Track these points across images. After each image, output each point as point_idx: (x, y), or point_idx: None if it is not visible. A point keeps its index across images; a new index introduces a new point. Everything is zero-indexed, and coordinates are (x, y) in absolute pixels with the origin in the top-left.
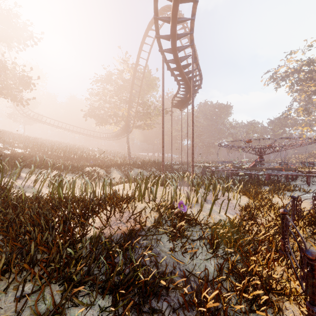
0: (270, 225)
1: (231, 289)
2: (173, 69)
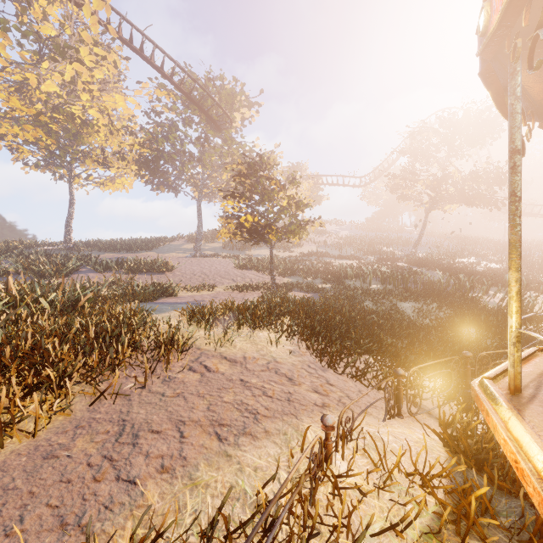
0: None
1: None
2: None
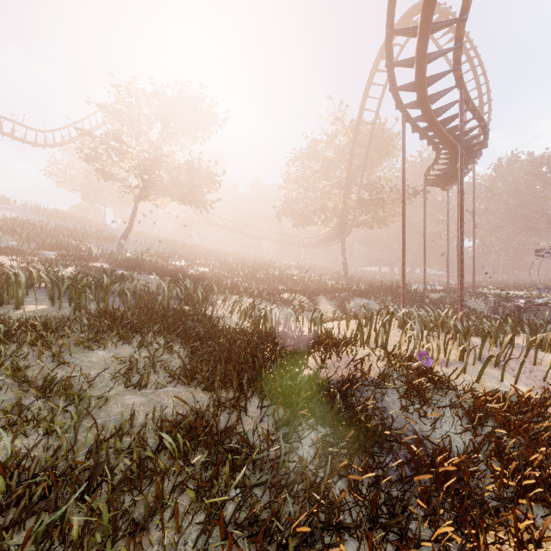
0: None
1: (485, 470)
2: (422, 129)
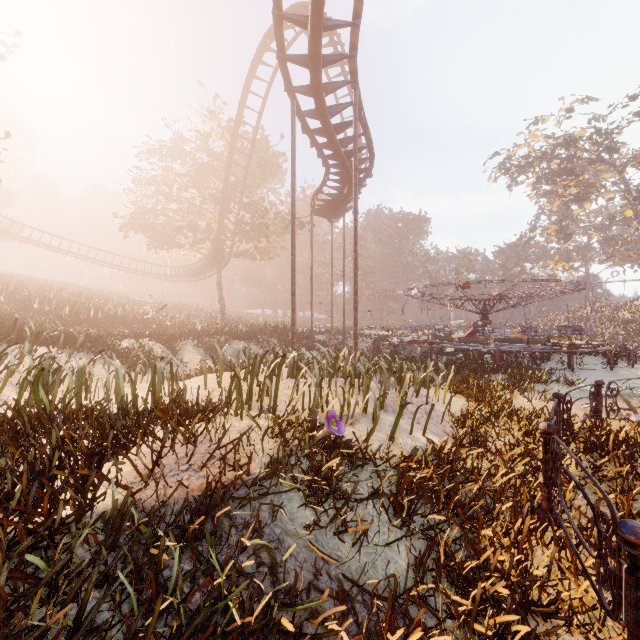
0: (513, 455)
1: (447, 616)
2: (314, 131)
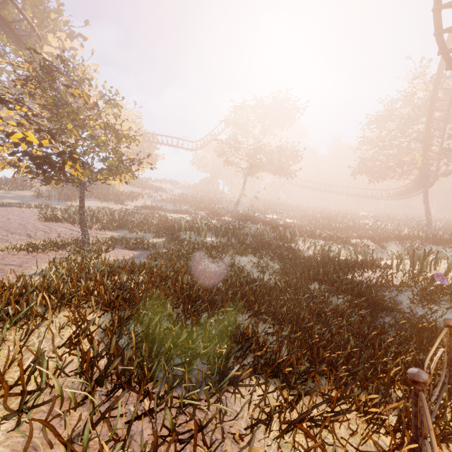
0: None
1: None
2: None
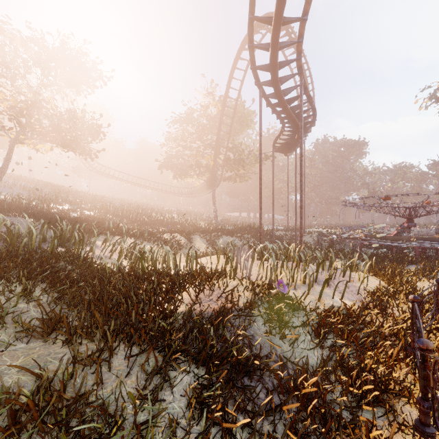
0: (405, 318)
1: (335, 381)
2: (274, 105)
